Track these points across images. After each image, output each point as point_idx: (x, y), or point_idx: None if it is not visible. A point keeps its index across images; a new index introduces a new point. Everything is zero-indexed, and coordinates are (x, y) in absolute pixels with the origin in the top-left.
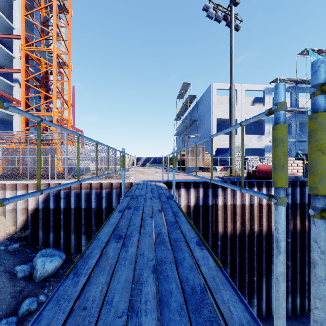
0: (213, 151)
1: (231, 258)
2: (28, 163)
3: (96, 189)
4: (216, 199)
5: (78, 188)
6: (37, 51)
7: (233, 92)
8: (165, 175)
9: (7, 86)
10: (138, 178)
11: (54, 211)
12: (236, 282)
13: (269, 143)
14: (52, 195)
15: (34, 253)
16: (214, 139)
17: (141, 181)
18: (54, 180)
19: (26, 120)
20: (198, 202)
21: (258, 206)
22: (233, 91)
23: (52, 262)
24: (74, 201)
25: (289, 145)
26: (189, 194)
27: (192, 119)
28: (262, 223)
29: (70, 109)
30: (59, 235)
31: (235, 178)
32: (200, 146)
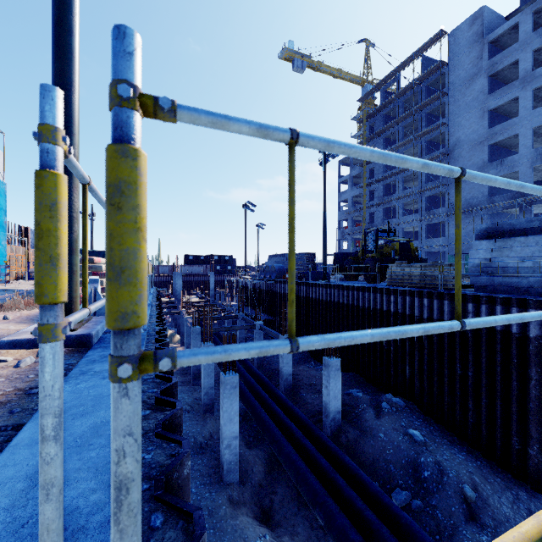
0: None
1: None
2: None
3: None
4: None
5: None
6: None
7: None
8: None
9: None
10: None
11: None
12: None
13: None
14: None
15: None
16: None
17: None
18: None
19: None
20: None
21: None
22: None
23: None
24: None
25: None
26: None
27: None
28: None
29: None
30: None
31: None
32: None
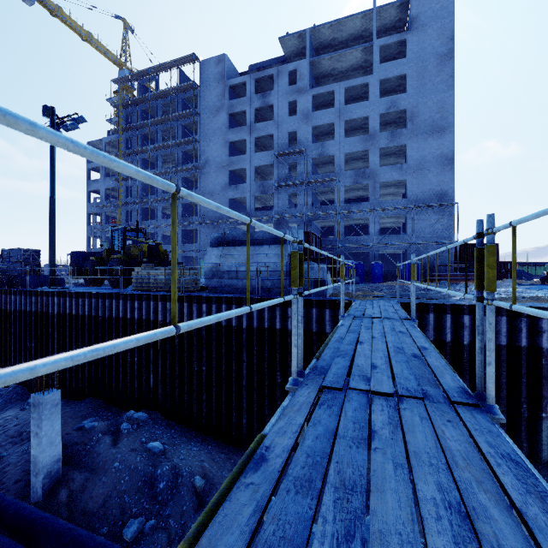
0: None
1: None
2: None
3: None
4: None
5: None
6: None
7: None
8: None
9: None
10: None
11: None
12: None
13: None
14: None
15: None
16: None
17: None
18: None
19: None
20: None
21: None
22: None
23: None
24: None
25: None
26: None
27: None
28: None
29: None
30: None
31: None
32: None
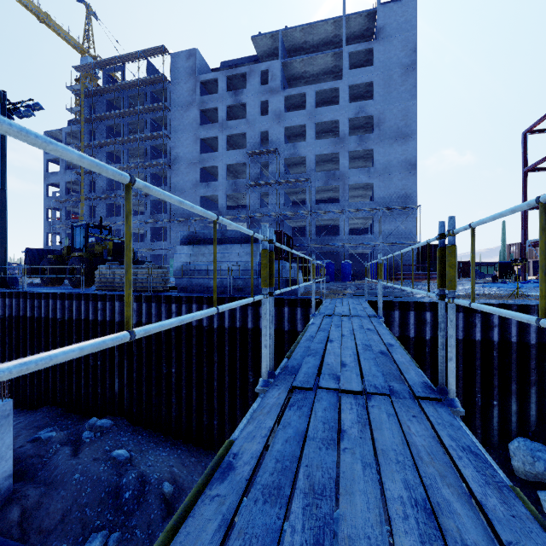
0: None
1: None
2: None
3: None
4: None
5: None
6: None
7: None
8: None
9: None
10: None
11: None
12: None
13: None
14: None
15: None
16: None
17: None
18: None
19: None
20: None
21: None
22: None
23: None
24: None
25: None
26: None
27: None
28: None
29: None
30: None
31: None
32: None
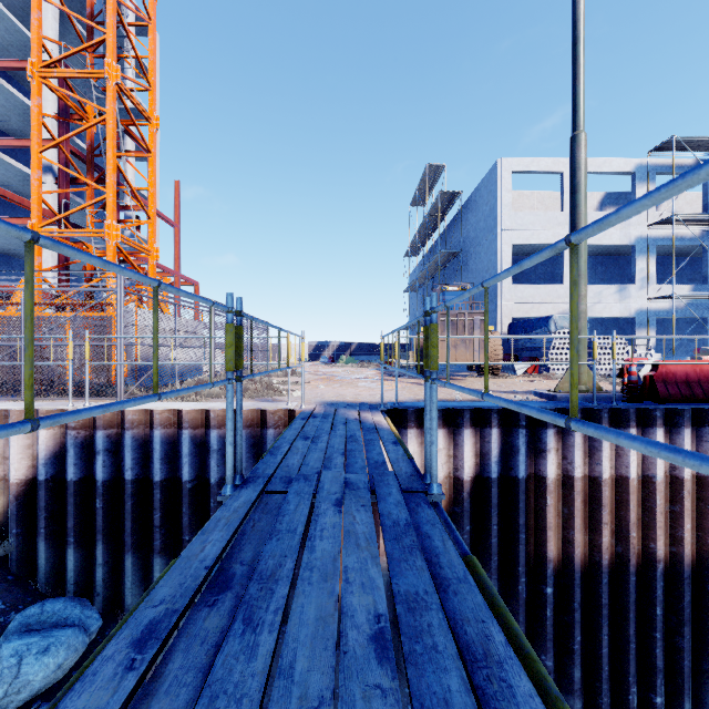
0: (504, 325)
1: (583, 635)
2: (22, 354)
3: (192, 427)
4: (540, 460)
5: (144, 423)
6: (71, 81)
7: (581, 153)
8: (387, 387)
9: (28, 181)
10: (314, 395)
11: (80, 487)
12: (601, 708)
13: (646, 304)
14: (72, 444)
15: (17, 610)
16: (505, 297)
17: (322, 404)
18: (90, 400)
19: (63, 257)
20: (485, 469)
21: (667, 482)
22: (581, 150)
23: (47, 652)
24: (133, 462)
25: (701, 310)
26: (458, 444)
27: (450, 251)
28: (679, 534)
29: (154, 223)
30: (93, 553)
31: (593, 397)
32: (477, 311)
